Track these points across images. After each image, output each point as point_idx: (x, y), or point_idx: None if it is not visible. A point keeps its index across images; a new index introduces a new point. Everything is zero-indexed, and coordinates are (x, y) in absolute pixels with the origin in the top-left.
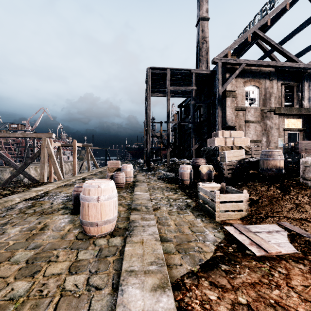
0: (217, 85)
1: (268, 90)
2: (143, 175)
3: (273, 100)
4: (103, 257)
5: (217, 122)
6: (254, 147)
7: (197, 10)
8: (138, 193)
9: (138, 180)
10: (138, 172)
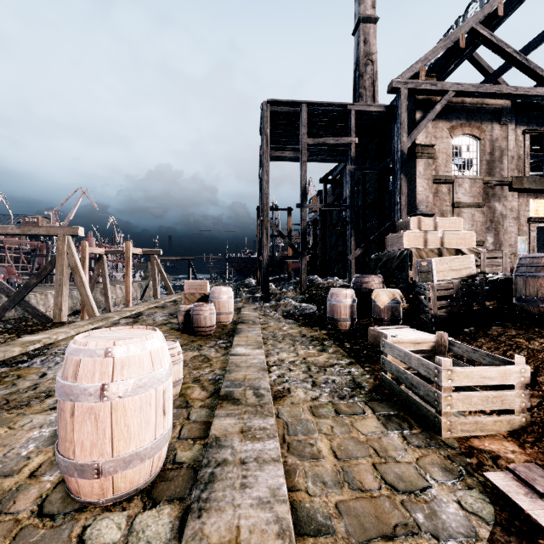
0: (399, 133)
1: (498, 144)
2: (255, 308)
3: (507, 164)
4: None
5: (400, 205)
6: (488, 252)
7: (355, 4)
8: (240, 351)
9: (244, 319)
10: (246, 302)
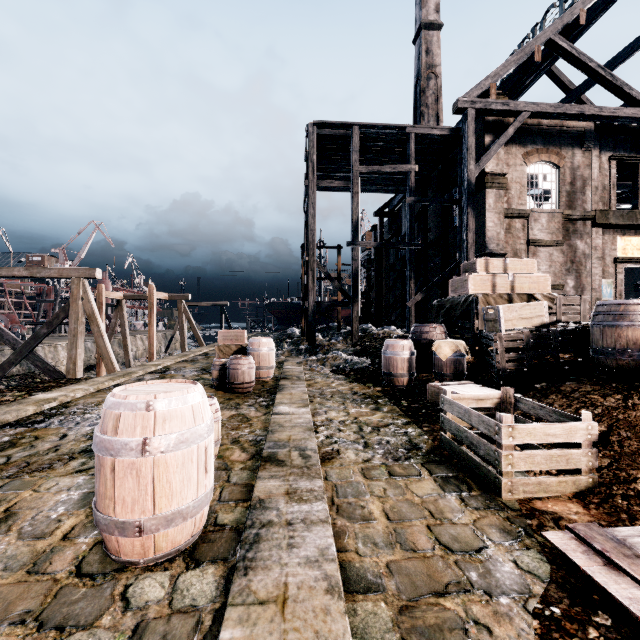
0: (465, 160)
1: (579, 172)
2: (299, 362)
3: (590, 195)
4: None
5: (466, 243)
6: (564, 298)
7: (416, 8)
8: (283, 410)
9: (287, 375)
10: (289, 355)
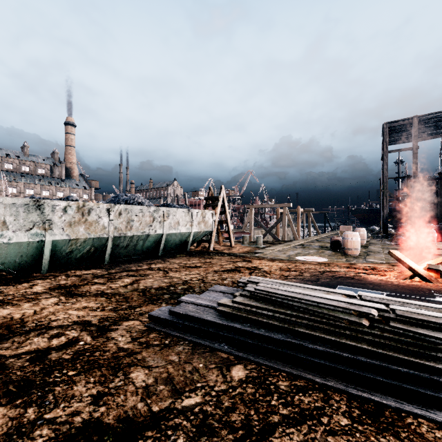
0: None
1: None
2: (377, 240)
3: None
4: (357, 258)
5: None
6: None
7: None
8: (371, 248)
9: (372, 243)
10: (371, 238)
